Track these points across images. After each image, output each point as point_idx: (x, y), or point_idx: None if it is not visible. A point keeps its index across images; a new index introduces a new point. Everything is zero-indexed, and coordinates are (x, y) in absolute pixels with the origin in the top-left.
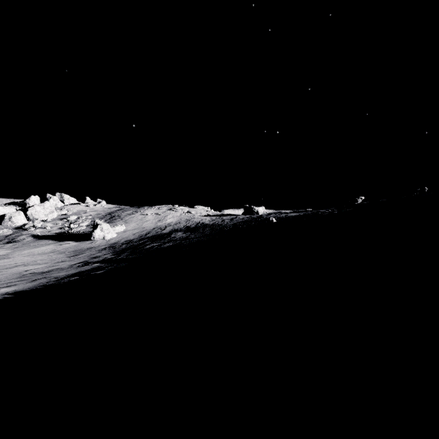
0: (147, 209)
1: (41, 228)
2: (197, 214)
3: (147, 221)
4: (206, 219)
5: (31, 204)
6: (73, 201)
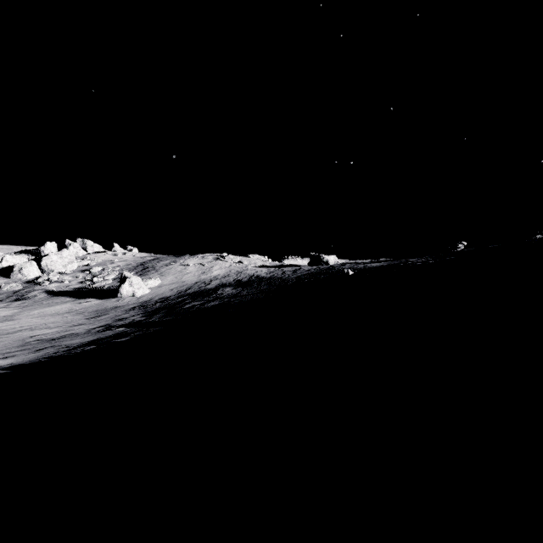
0: (189, 258)
1: (57, 281)
2: (251, 264)
3: (188, 273)
4: (262, 270)
5: (46, 253)
6: (97, 248)
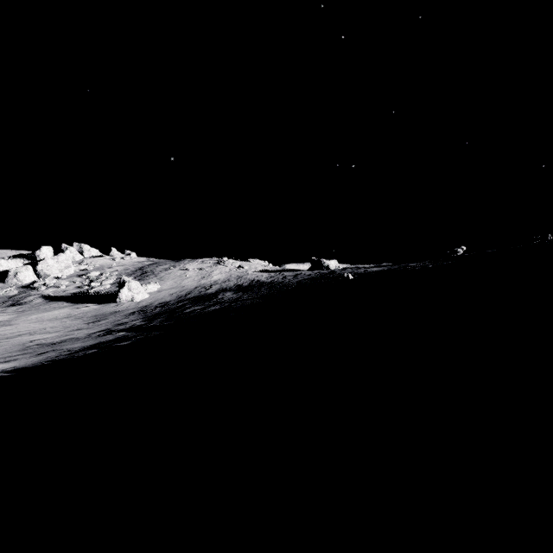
0: (188, 263)
1: (54, 286)
2: (252, 269)
3: (187, 278)
4: (263, 275)
5: (42, 257)
6: (94, 253)
